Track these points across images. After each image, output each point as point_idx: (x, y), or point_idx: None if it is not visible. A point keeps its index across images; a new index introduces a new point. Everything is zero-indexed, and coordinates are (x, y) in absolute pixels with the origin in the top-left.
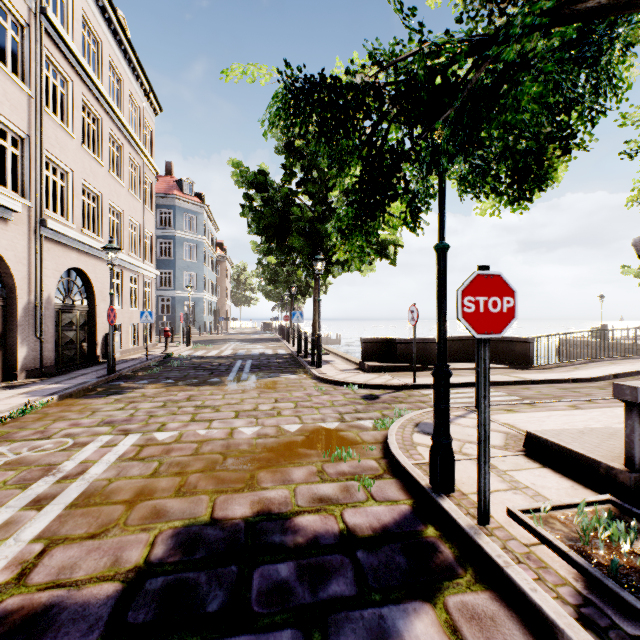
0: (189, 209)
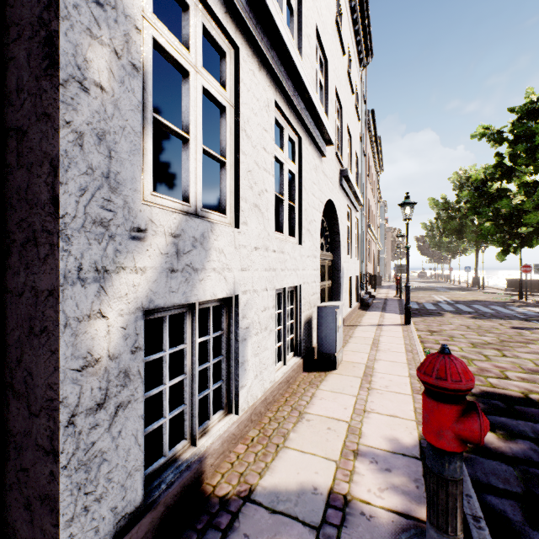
0: None
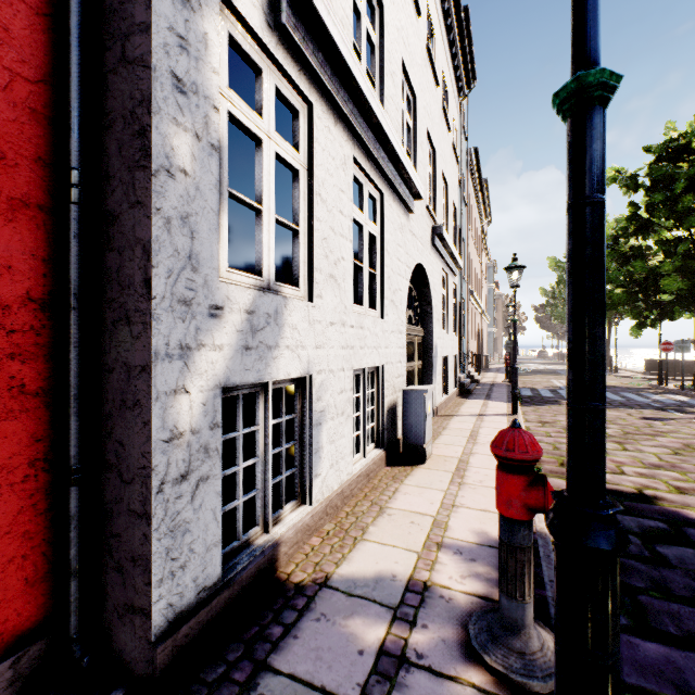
0: None
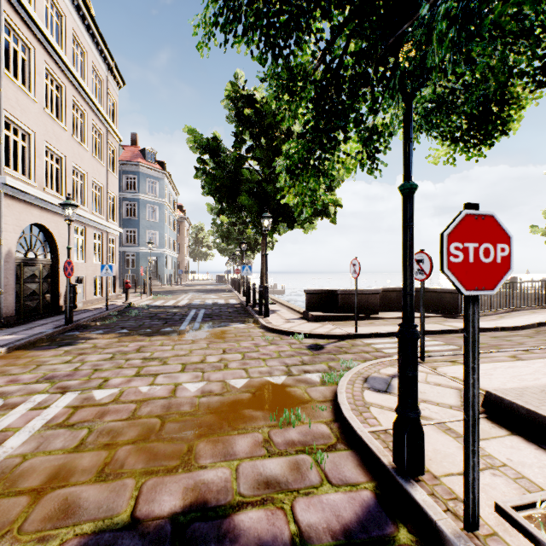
0: (152, 175)
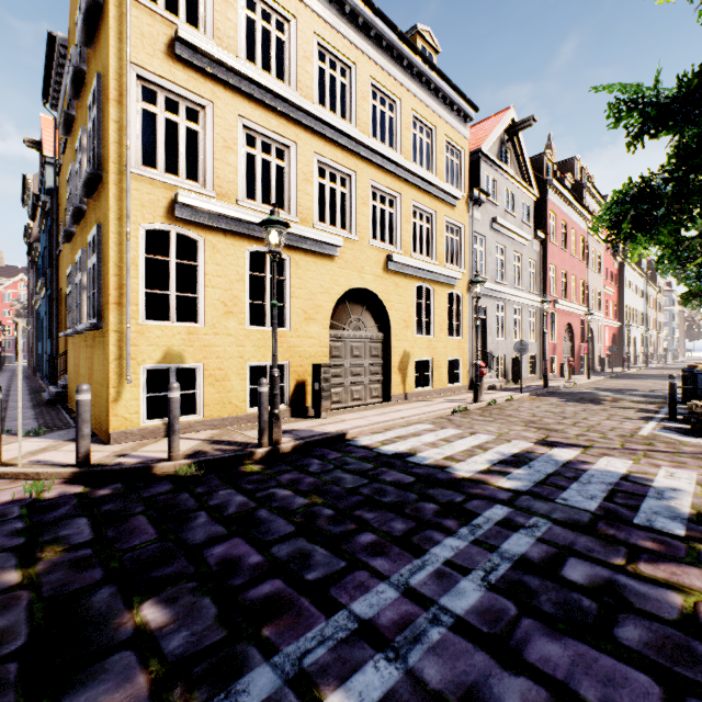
0: None
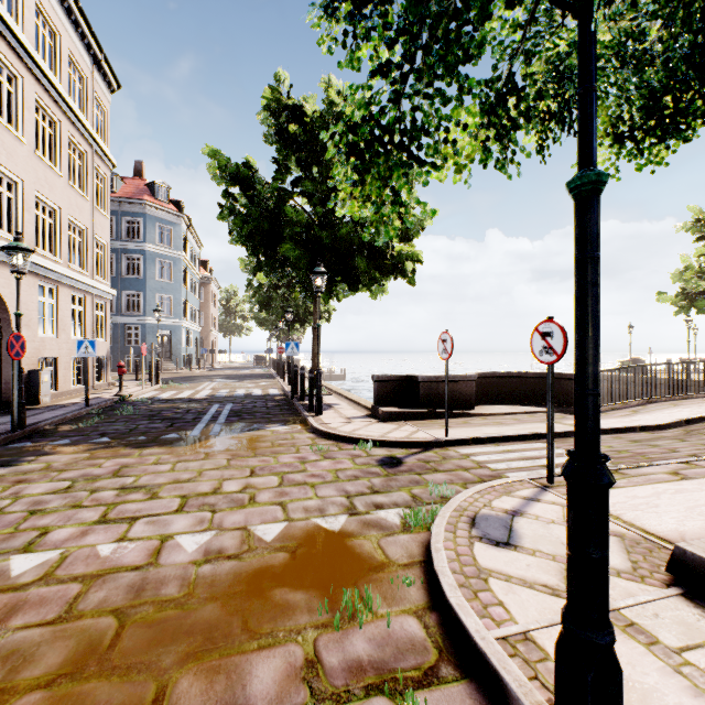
0: (163, 219)
